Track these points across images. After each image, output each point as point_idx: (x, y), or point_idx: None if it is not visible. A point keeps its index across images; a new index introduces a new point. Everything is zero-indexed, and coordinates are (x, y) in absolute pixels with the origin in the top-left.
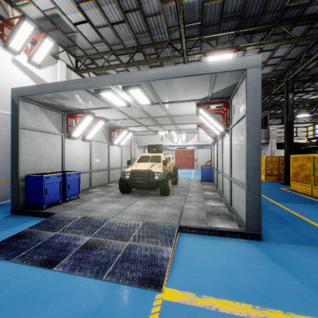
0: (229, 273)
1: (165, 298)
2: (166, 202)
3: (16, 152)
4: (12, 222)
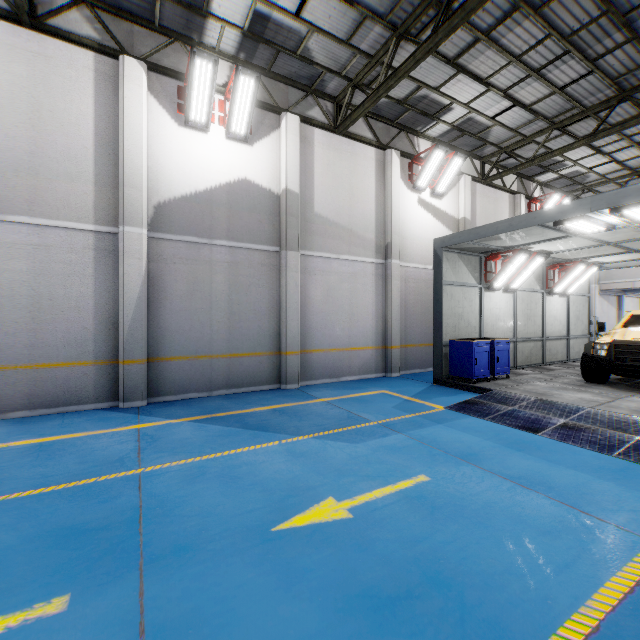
0: None
1: None
2: None
3: (439, 313)
4: (444, 391)
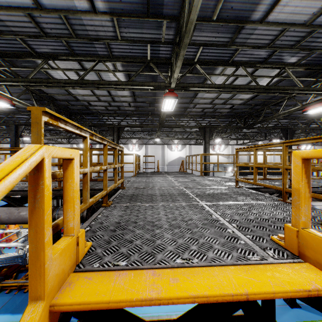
0: None
1: None
2: None
3: None
4: None
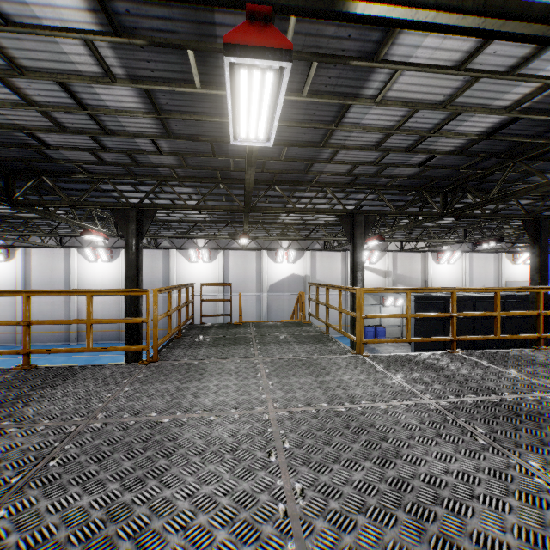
0: None
1: None
2: None
3: None
4: None
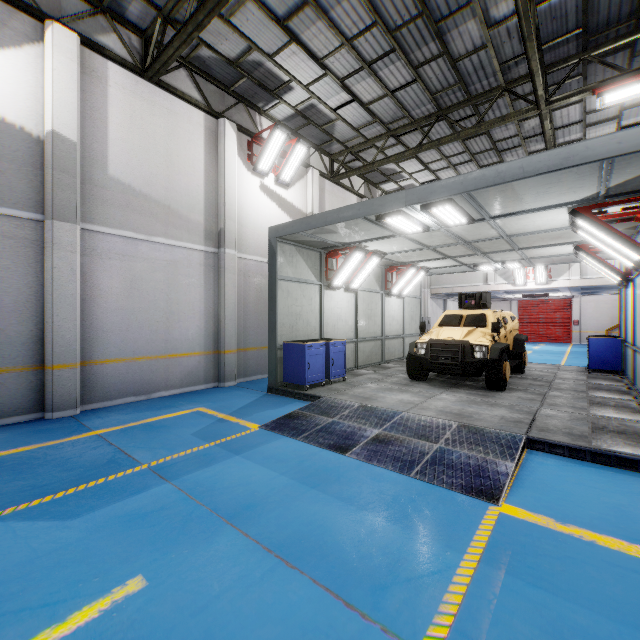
0: (627, 514)
1: (504, 512)
2: (499, 401)
3: (273, 312)
4: (274, 402)
